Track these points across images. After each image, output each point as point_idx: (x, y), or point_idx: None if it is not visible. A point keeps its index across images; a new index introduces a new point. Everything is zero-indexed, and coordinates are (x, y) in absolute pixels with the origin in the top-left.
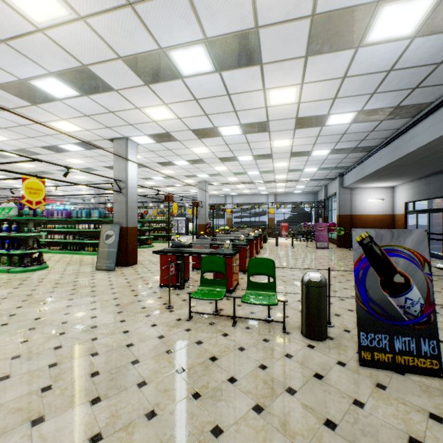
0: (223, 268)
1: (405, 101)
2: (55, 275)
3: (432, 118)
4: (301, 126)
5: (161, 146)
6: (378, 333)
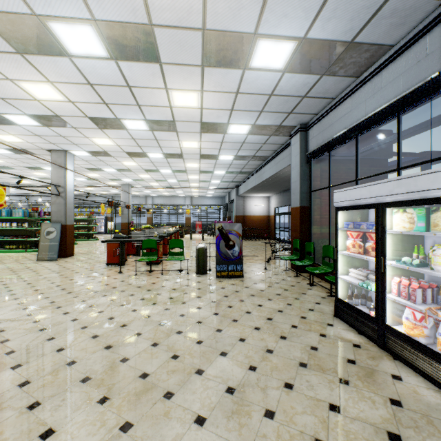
0: (156, 246)
1: (256, 154)
2: None
3: (270, 165)
4: (204, 158)
5: (96, 158)
6: (223, 265)
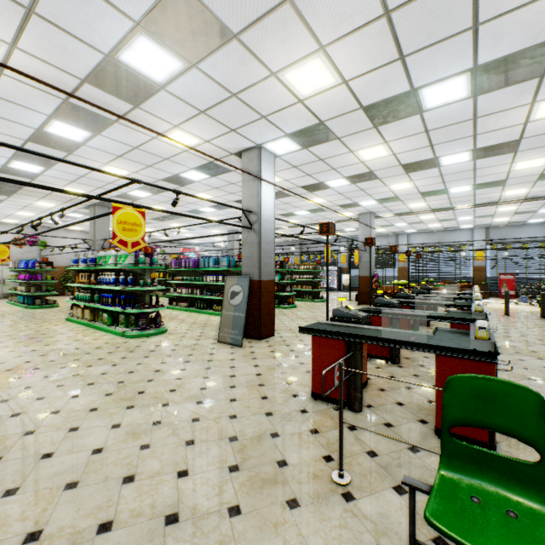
0: (539, 431)
1: None
2: (168, 345)
3: None
4: None
5: (309, 154)
6: None
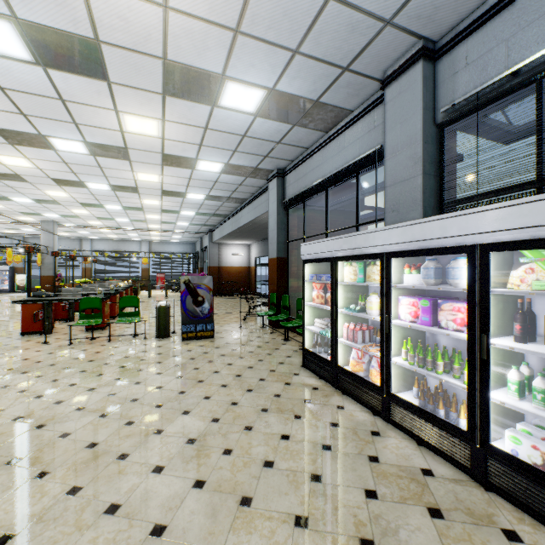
0: (100, 305)
1: (232, 195)
2: None
3: (248, 209)
4: (167, 195)
5: None
6: (191, 325)
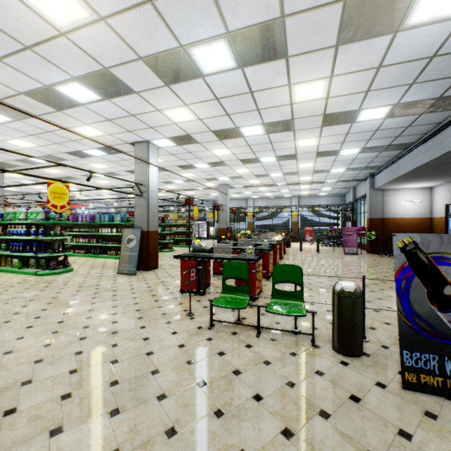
0: (246, 275)
1: (449, 91)
2: (79, 278)
3: None
4: (329, 123)
5: (182, 149)
6: (425, 353)
